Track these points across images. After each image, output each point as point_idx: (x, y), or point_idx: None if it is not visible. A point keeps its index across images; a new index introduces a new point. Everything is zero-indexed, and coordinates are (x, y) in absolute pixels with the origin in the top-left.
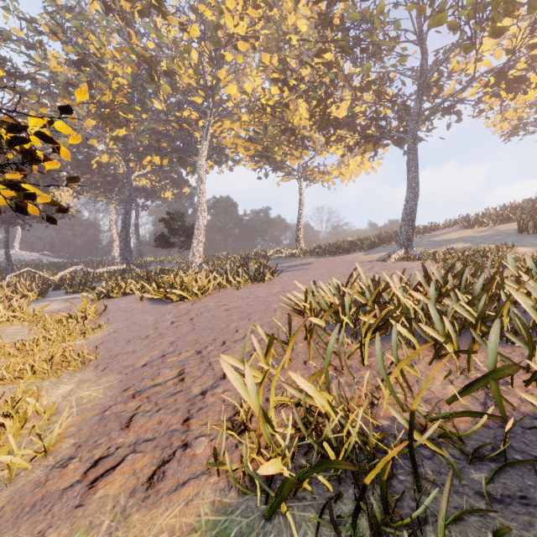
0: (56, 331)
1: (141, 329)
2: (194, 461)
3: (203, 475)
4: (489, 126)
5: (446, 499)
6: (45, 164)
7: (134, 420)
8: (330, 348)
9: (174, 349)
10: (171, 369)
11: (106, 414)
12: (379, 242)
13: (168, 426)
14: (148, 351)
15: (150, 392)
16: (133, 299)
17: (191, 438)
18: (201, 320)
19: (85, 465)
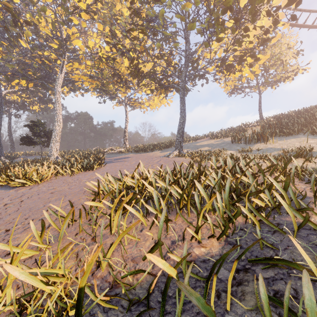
0: None
1: None
2: None
3: None
4: (222, 87)
5: None
6: None
7: None
8: (62, 233)
9: None
10: None
11: None
12: (169, 145)
13: None
14: None
15: None
16: None
17: None
18: (28, 201)
19: None
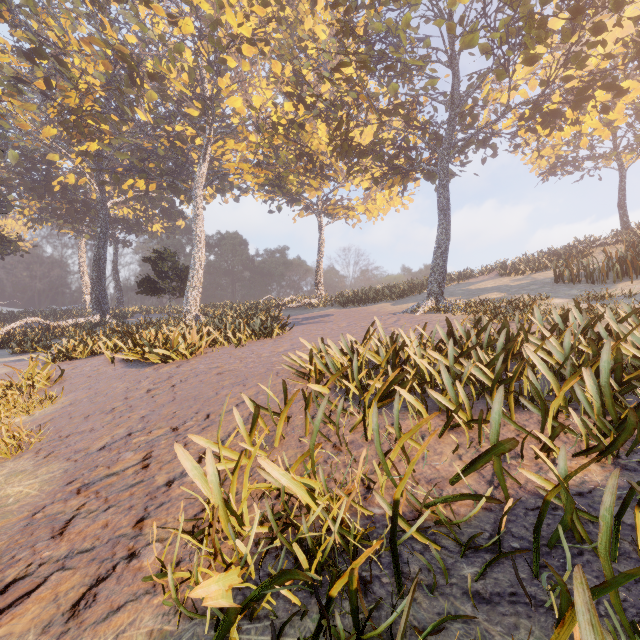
0: None
1: (106, 400)
2: (138, 576)
3: (146, 595)
4: (526, 163)
5: (407, 615)
6: None
7: (72, 525)
8: (317, 424)
9: (145, 426)
10: (135, 453)
11: (37, 518)
12: (409, 291)
13: (114, 530)
14: (111, 430)
15: (102, 484)
16: (102, 361)
17: (141, 545)
18: (185, 387)
19: None
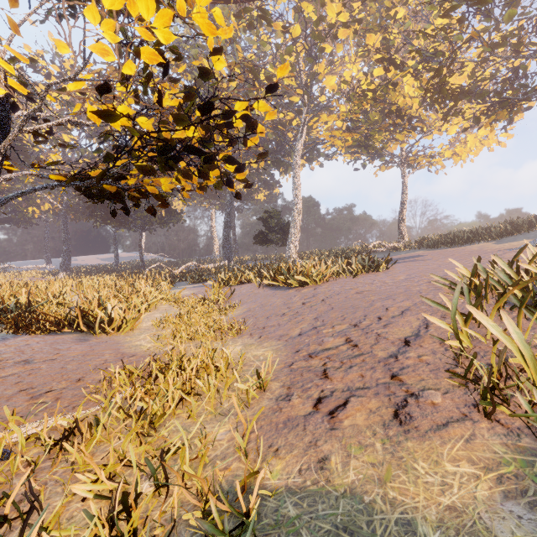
0: (201, 308)
1: (273, 308)
2: (438, 408)
3: (464, 420)
4: None
5: None
6: (247, 143)
7: (330, 373)
8: None
9: (323, 323)
10: (334, 338)
11: (294, 368)
12: (513, 230)
13: (375, 379)
14: (295, 325)
15: (326, 354)
16: (251, 287)
17: (415, 390)
18: (335, 301)
19: (308, 401)
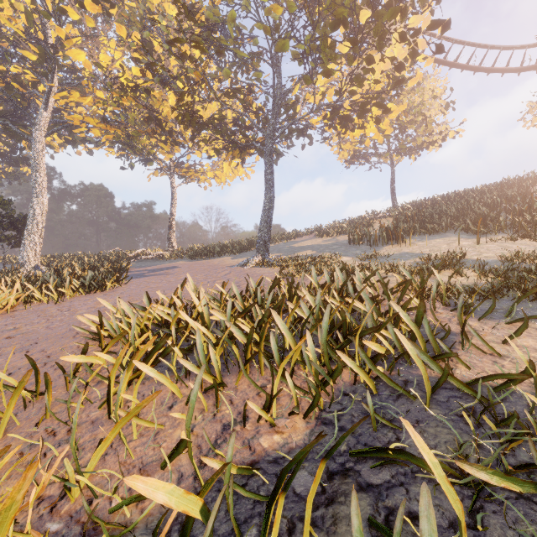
0: None
1: None
2: None
3: None
4: (334, 153)
5: None
6: None
7: None
8: None
9: None
10: None
11: None
12: (249, 247)
13: None
14: None
15: None
16: None
17: None
18: None
19: None
